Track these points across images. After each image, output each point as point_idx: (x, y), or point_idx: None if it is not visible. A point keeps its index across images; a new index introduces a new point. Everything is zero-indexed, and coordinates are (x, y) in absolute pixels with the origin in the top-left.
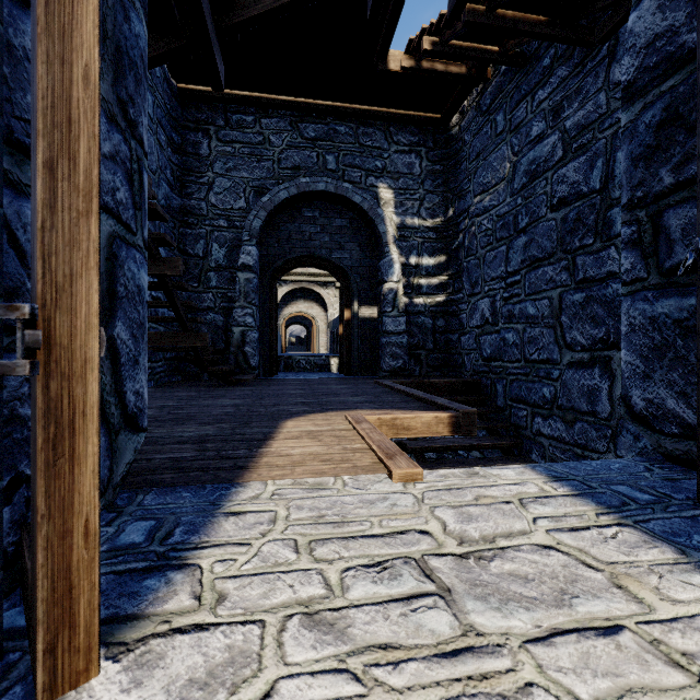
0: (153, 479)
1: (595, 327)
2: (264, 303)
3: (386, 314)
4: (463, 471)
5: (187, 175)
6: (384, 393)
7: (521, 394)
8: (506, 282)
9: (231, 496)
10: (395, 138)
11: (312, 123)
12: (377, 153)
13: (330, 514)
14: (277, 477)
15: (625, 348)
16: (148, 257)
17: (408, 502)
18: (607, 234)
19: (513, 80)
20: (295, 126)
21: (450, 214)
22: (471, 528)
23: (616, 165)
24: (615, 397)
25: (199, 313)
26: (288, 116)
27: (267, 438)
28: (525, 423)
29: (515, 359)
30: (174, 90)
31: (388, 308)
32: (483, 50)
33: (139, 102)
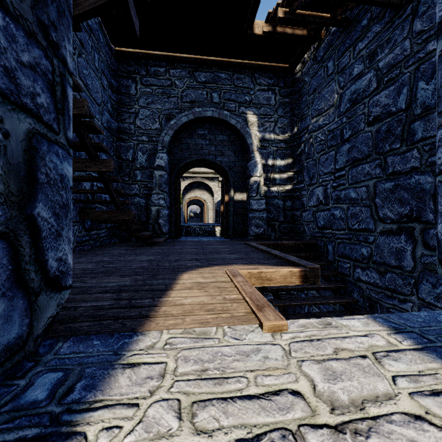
0: (73, 327)
1: (401, 206)
2: (171, 191)
3: (252, 198)
4: (318, 322)
5: (121, 107)
6: (251, 251)
7: (345, 252)
8: (335, 176)
9: (132, 344)
10: (258, 81)
11: (203, 72)
12: (246, 91)
13: (212, 368)
14: (170, 326)
15: (441, 222)
16: (90, 159)
17: (278, 355)
18: (411, 140)
19: (340, 37)
20: (192, 74)
21: (295, 131)
22: (339, 389)
23: (418, 91)
24: (417, 256)
25: (129, 197)
26: (187, 67)
27: (167, 288)
28: (348, 272)
29: (341, 228)
30: (113, 51)
31: (254, 194)
32: (320, 17)
33: (62, 29)
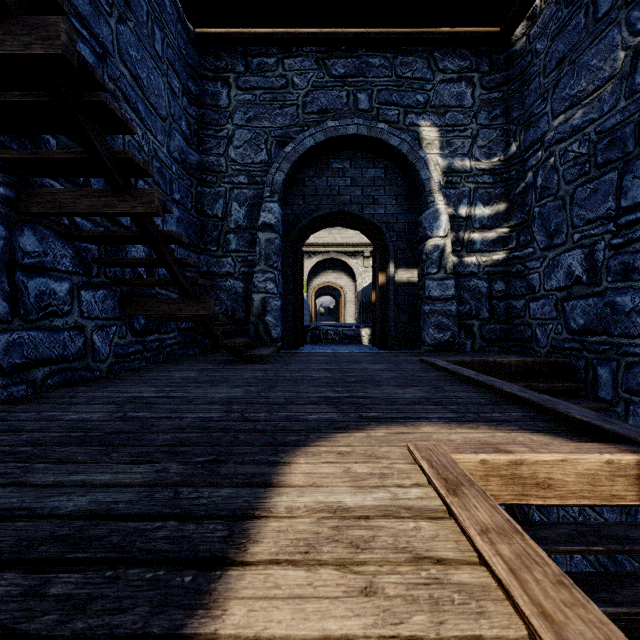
0: None
1: None
2: (287, 267)
3: (430, 276)
4: None
5: (205, 129)
6: (444, 380)
7: None
8: (618, 223)
9: None
10: (440, 65)
11: (341, 57)
12: (419, 85)
13: None
14: None
15: None
16: (113, 189)
17: None
18: None
19: None
20: (322, 63)
21: (512, 151)
22: None
23: None
24: None
25: (218, 279)
26: (313, 53)
27: (230, 543)
28: None
29: (638, 332)
30: (191, 35)
31: (433, 270)
32: None
33: None
